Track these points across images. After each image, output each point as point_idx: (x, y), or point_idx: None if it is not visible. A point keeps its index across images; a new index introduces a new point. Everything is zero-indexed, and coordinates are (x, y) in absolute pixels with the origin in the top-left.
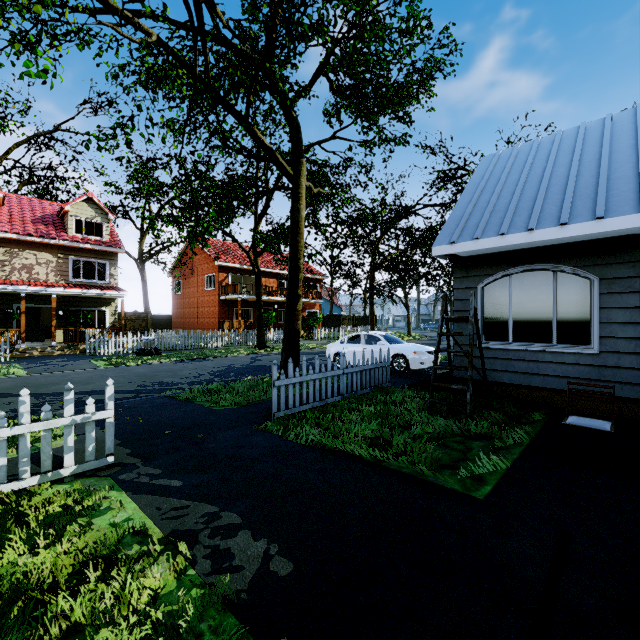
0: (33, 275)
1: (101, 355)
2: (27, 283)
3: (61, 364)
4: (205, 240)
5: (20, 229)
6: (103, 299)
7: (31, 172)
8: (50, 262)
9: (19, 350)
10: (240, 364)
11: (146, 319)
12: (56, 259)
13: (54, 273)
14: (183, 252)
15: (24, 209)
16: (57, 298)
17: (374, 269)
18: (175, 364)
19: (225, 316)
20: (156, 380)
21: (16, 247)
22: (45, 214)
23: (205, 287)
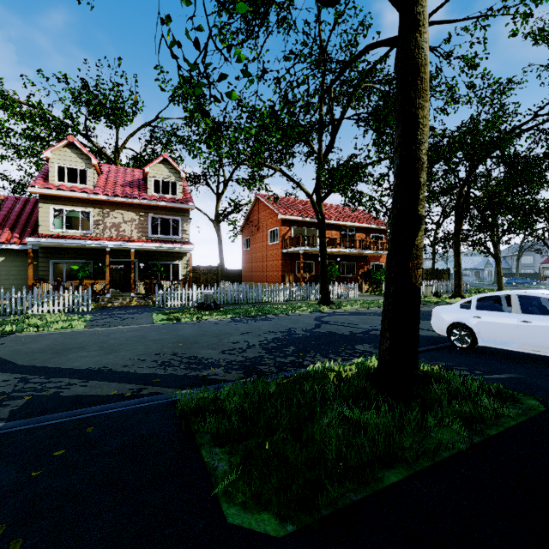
0: (120, 232)
1: (168, 307)
2: (113, 239)
3: (124, 317)
4: (224, 79)
5: (110, 191)
6: (177, 253)
7: (141, 157)
8: (134, 220)
9: (104, 300)
10: (302, 328)
11: (216, 272)
12: (138, 217)
13: (137, 230)
14: (250, 211)
15: (118, 176)
16: (139, 253)
17: (462, 210)
18: (228, 323)
19: (287, 269)
20: (190, 353)
21: (107, 208)
22: (133, 179)
23: (269, 241)
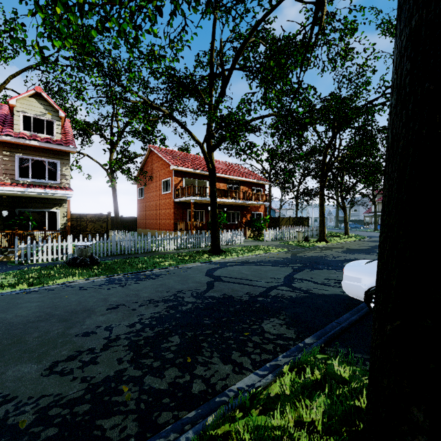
0: None
1: (32, 263)
2: None
3: None
4: None
5: None
6: (54, 200)
7: None
8: None
9: None
10: (192, 292)
11: (106, 220)
12: (0, 156)
13: None
14: (145, 162)
15: None
16: (2, 198)
17: (327, 169)
18: (99, 287)
19: (179, 217)
20: None
21: None
22: None
23: (162, 191)
